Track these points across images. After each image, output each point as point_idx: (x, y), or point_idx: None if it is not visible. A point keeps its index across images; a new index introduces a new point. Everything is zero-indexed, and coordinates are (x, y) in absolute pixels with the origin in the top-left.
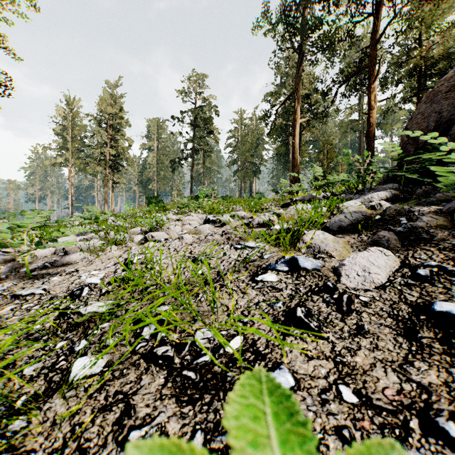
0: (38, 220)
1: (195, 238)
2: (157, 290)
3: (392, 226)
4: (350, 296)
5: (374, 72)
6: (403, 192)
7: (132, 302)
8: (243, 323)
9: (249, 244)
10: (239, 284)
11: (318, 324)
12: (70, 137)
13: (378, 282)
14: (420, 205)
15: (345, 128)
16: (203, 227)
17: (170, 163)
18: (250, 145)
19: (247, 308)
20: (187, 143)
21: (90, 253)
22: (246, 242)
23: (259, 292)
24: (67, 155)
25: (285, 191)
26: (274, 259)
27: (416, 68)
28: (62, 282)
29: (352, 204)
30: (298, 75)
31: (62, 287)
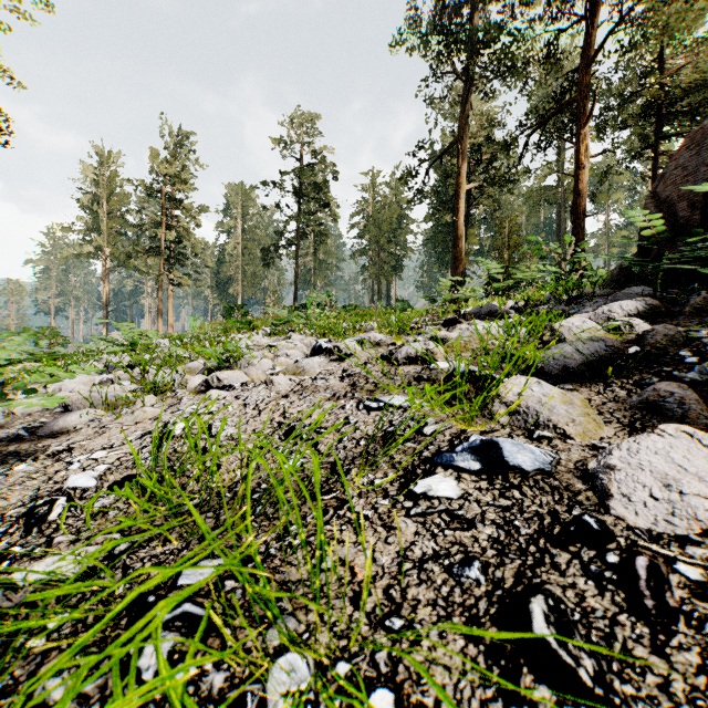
0: (1, 352)
1: (295, 383)
2: (164, 571)
3: (672, 369)
4: (654, 563)
5: (584, 109)
6: (662, 301)
7: (143, 545)
8: (391, 633)
9: (394, 400)
10: (376, 499)
11: (595, 664)
12: (105, 212)
13: (707, 519)
14: (705, 325)
15: (537, 199)
16: (310, 362)
17: (262, 254)
18: (388, 225)
19: (397, 579)
20: (288, 223)
21: (108, 409)
22: (387, 396)
23: (423, 527)
24: (99, 240)
25: (447, 298)
26: (444, 436)
27: (651, 104)
28: (32, 477)
29: (578, 323)
30: (464, 115)
31: (26, 489)
